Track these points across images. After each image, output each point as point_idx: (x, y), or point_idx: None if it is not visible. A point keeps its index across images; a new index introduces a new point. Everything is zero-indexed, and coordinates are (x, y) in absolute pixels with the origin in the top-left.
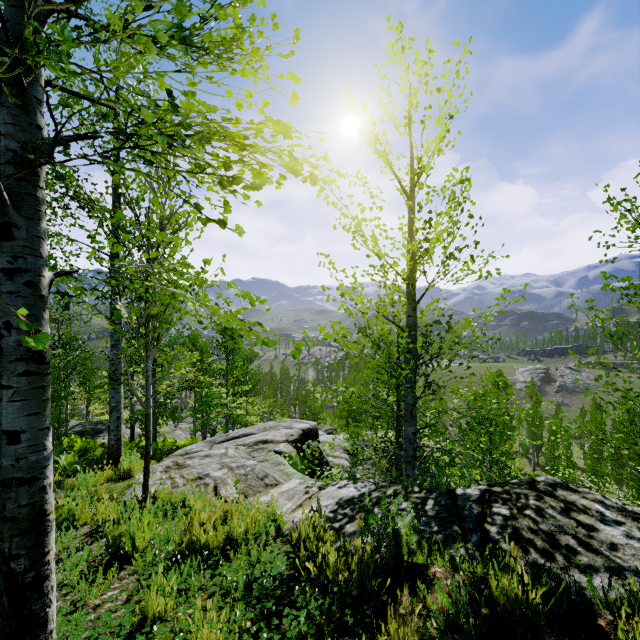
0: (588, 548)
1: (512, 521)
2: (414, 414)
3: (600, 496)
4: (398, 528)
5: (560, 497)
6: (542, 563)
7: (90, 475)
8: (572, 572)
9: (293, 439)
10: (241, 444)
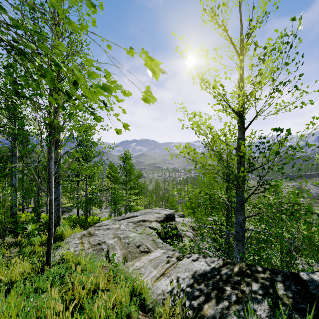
0: None
1: None
2: (243, 207)
3: None
4: None
5: None
6: None
7: (37, 238)
8: None
9: (160, 220)
10: (130, 221)
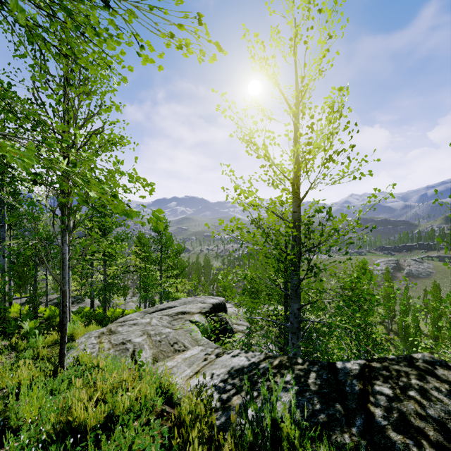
0: None
1: (397, 403)
2: (298, 293)
3: None
4: (278, 420)
5: (442, 377)
6: None
7: (39, 339)
8: None
9: (205, 311)
10: (166, 314)
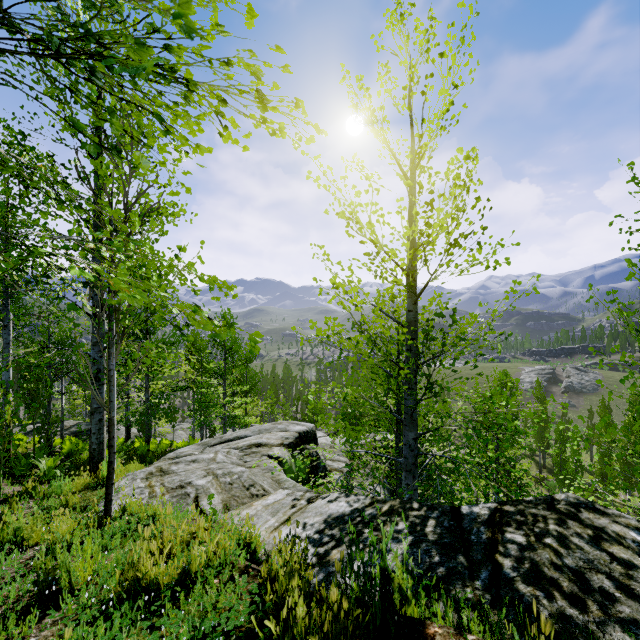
0: (629, 593)
1: (530, 552)
2: (415, 418)
3: (634, 520)
4: (388, 569)
5: (586, 521)
6: (571, 614)
7: (65, 482)
8: (612, 629)
9: (288, 442)
10: (234, 447)
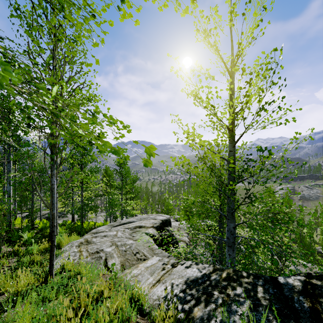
0: None
1: None
2: (234, 215)
3: None
4: None
5: None
6: None
7: (34, 247)
8: None
9: (156, 226)
10: (127, 228)
